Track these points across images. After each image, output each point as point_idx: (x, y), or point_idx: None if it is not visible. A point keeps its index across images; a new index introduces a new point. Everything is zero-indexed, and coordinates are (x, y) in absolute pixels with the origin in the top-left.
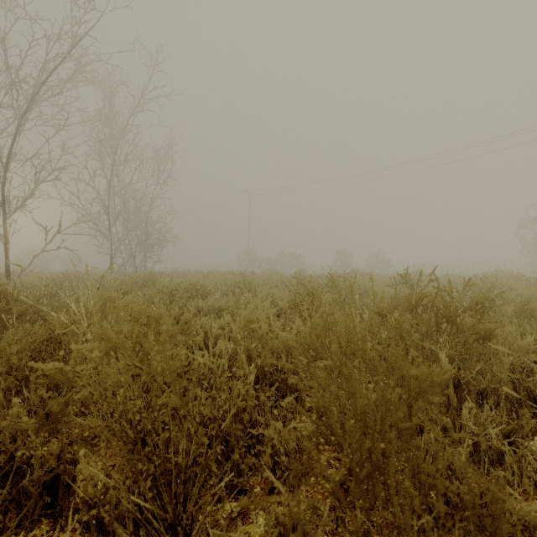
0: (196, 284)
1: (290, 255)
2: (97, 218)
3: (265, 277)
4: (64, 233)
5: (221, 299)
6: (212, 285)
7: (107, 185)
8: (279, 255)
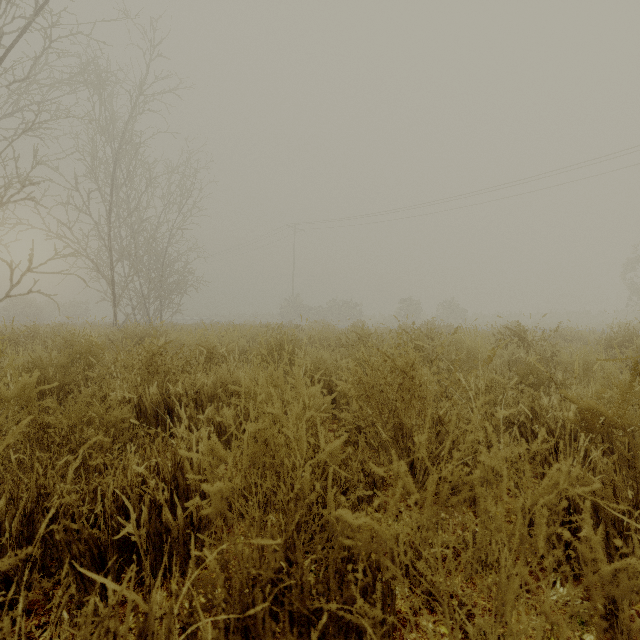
0: (205, 344)
1: (344, 304)
2: (99, 256)
3: (312, 331)
4: (36, 272)
5: (238, 372)
6: (231, 345)
7: (108, 211)
8: (330, 304)
